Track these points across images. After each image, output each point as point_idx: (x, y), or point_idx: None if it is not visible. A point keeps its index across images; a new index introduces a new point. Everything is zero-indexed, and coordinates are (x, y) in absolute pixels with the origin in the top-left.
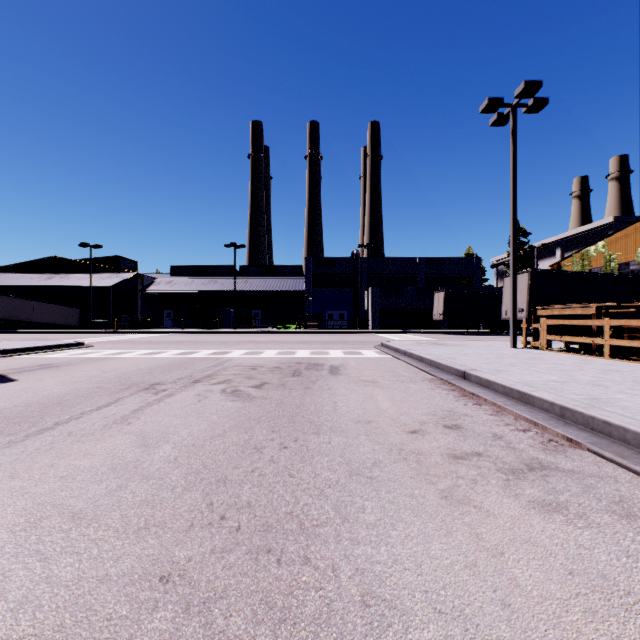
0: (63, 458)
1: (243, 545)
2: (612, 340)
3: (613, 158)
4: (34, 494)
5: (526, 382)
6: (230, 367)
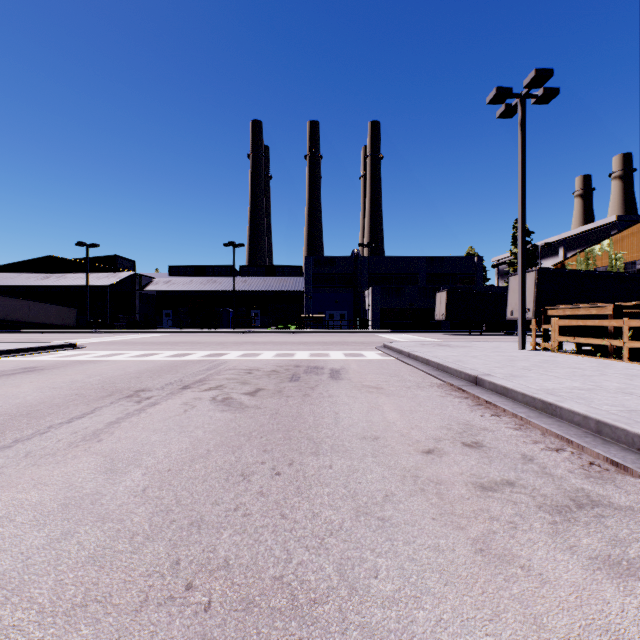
0: (8, 489)
1: (211, 638)
2: (631, 342)
3: (616, 156)
4: None
5: (548, 390)
6: (224, 371)
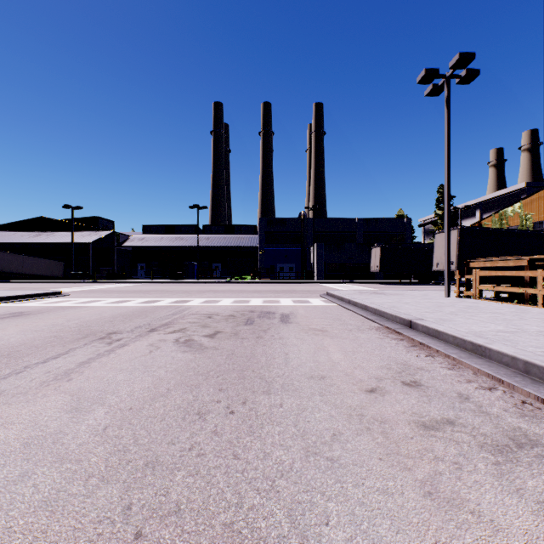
0: None
1: None
2: None
3: (525, 132)
4: None
5: (476, 332)
6: (188, 315)
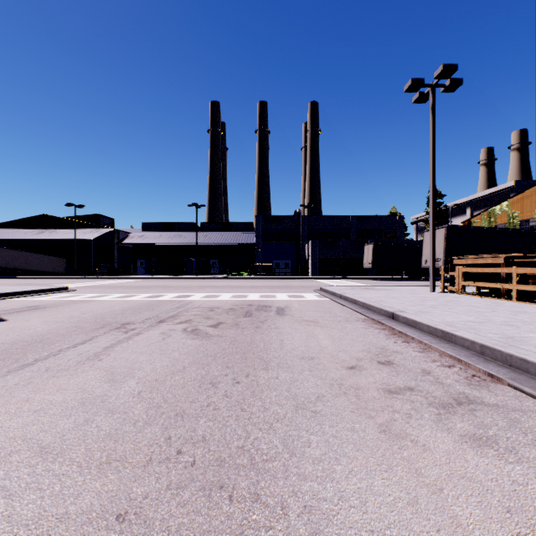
0: (38, 393)
1: (197, 481)
2: (519, 285)
3: (514, 132)
4: (8, 428)
5: (448, 322)
6: (191, 308)
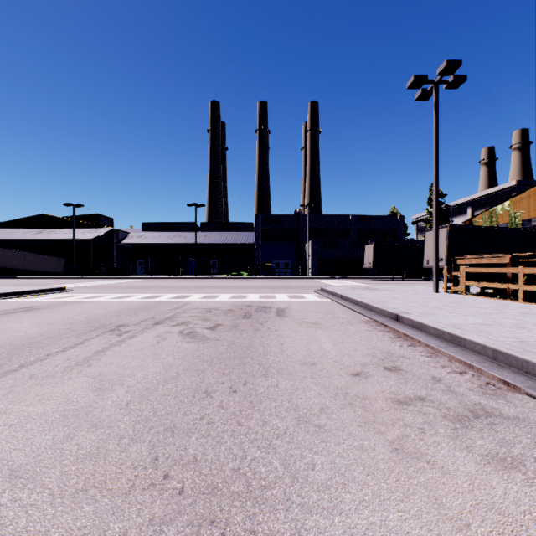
0: (18, 403)
1: (185, 514)
2: (525, 286)
3: (515, 131)
4: None
5: (455, 325)
6: (189, 310)
